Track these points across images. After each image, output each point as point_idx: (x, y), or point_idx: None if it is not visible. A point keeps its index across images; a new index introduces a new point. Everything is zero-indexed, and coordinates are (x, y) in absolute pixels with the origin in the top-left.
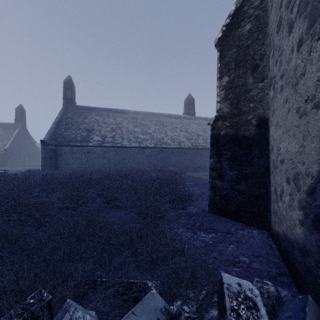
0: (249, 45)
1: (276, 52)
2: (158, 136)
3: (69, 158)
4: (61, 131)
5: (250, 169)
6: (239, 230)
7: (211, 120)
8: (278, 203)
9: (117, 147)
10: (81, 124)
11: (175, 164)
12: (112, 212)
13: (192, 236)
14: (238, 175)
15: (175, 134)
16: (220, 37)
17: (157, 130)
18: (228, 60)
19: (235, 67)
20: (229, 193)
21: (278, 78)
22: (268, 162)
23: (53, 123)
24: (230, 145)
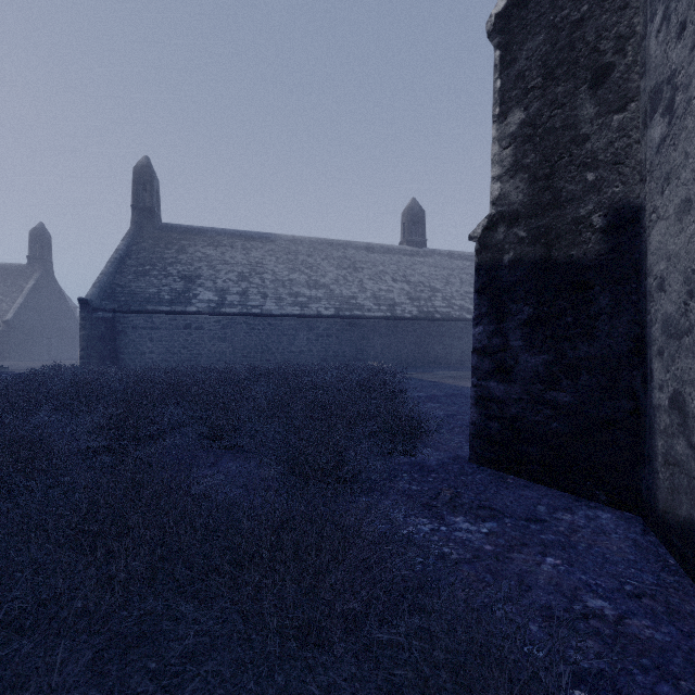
0: (583, 18)
1: (679, 2)
2: (345, 292)
3: (143, 340)
4: (127, 280)
5: (587, 347)
6: (561, 512)
7: (476, 227)
8: (693, 437)
9: (251, 316)
10: (171, 264)
11: (381, 353)
12: (224, 461)
13: (435, 530)
14: (553, 364)
15: (381, 288)
16: (502, 9)
17: (341, 279)
18: (525, 67)
19: (543, 82)
20: (527, 413)
21: (690, 70)
22: (642, 325)
23: (108, 261)
24: (529, 288)
